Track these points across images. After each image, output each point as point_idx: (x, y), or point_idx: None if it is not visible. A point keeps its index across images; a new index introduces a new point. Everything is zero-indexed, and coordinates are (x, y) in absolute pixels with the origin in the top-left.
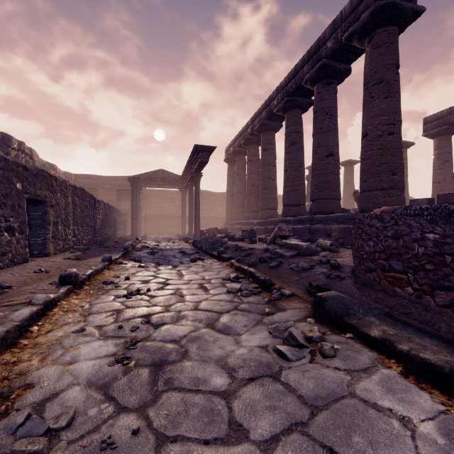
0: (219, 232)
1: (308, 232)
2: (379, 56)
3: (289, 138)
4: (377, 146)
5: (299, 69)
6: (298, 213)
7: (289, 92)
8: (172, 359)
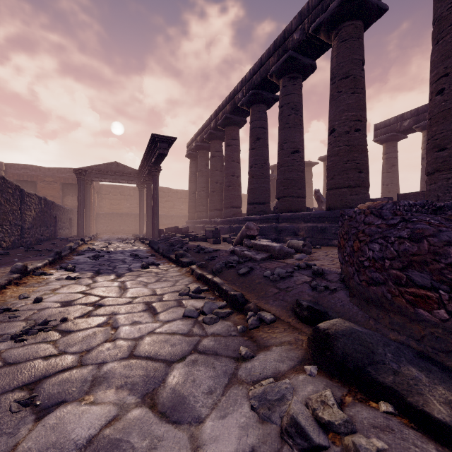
0: (180, 231)
1: (275, 231)
2: (346, 50)
3: (253, 133)
4: (344, 142)
5: (264, 61)
6: (263, 211)
7: (254, 85)
8: None
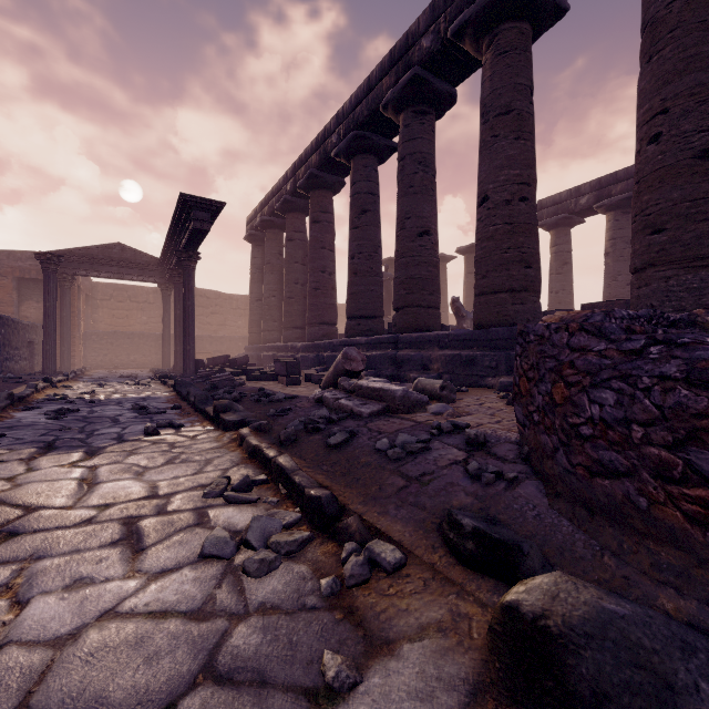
0: (233, 363)
1: (392, 363)
2: (505, 68)
3: (357, 202)
4: (503, 218)
5: (374, 84)
6: (372, 330)
7: (358, 122)
8: None
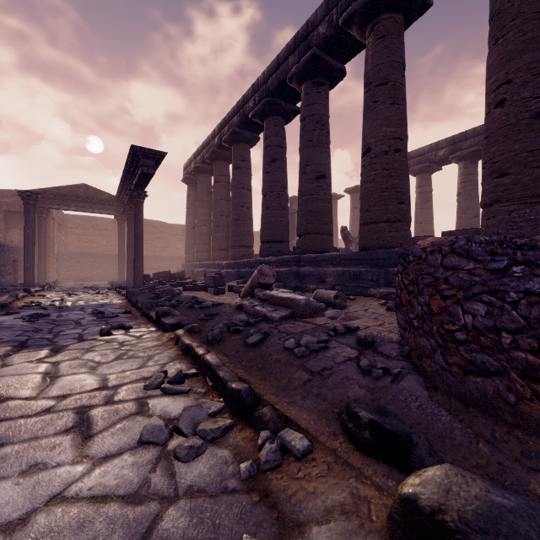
0: (173, 277)
1: (296, 277)
2: (384, 49)
3: (268, 153)
4: (382, 165)
5: (282, 61)
6: (280, 251)
7: (270, 91)
8: None
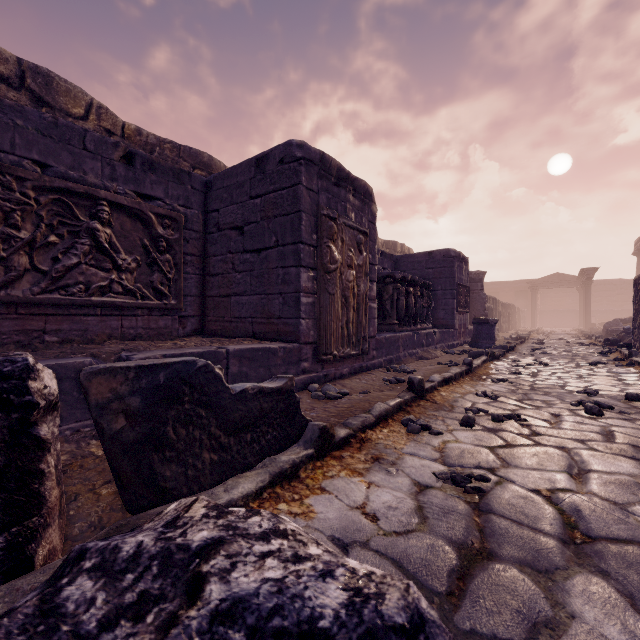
0: None
1: None
2: None
3: None
4: None
5: None
6: None
7: None
8: (553, 337)
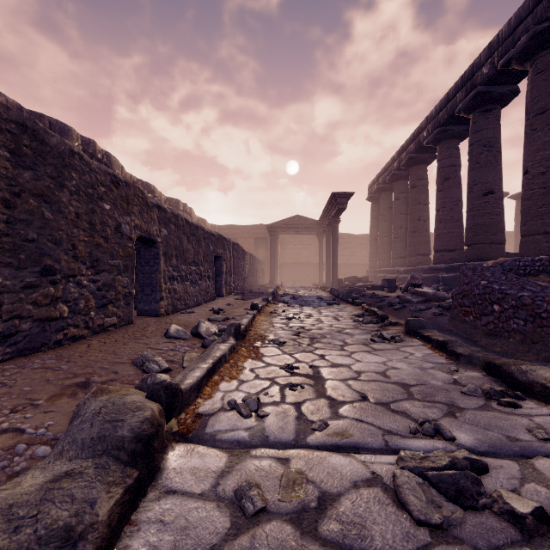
0: (359, 281)
1: None
2: (542, 82)
3: (441, 174)
4: (538, 185)
5: (451, 97)
6: (452, 259)
7: (440, 123)
8: (318, 337)
